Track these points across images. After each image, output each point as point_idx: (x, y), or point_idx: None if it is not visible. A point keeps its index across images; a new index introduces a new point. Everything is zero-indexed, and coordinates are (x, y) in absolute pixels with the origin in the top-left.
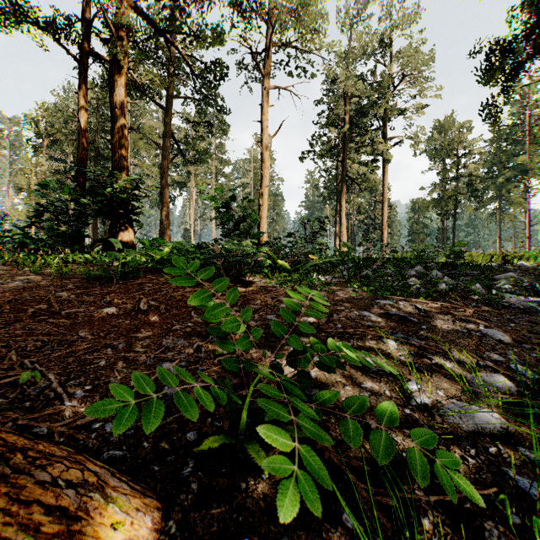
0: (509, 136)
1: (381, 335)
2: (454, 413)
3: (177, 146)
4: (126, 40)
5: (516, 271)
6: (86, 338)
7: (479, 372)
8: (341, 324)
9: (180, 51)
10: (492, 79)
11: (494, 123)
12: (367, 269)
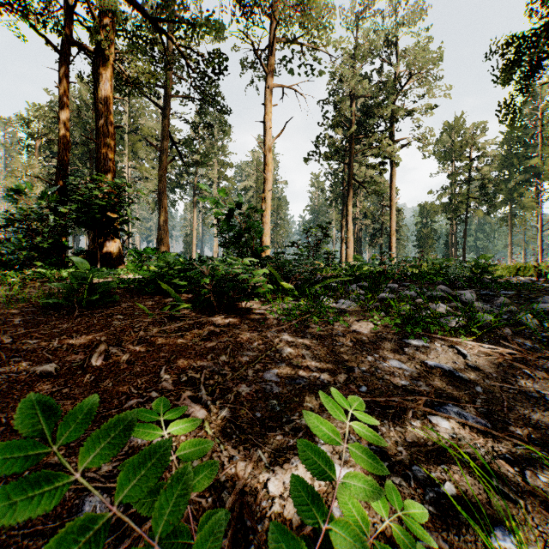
0: (520, 138)
1: (427, 410)
2: None
3: (176, 148)
4: (112, 29)
5: None
6: None
7: None
8: (366, 385)
9: (174, 43)
10: (509, 77)
11: (511, 124)
12: (385, 290)
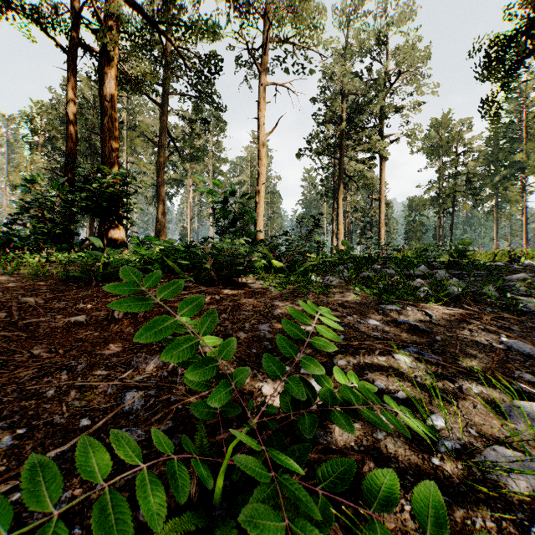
0: (506, 134)
1: (391, 349)
2: (502, 472)
3: (173, 143)
4: (116, 31)
5: (526, 271)
6: (40, 357)
7: (515, 400)
8: (343, 335)
9: (174, 44)
10: (492, 75)
11: (494, 119)
12: (368, 269)
